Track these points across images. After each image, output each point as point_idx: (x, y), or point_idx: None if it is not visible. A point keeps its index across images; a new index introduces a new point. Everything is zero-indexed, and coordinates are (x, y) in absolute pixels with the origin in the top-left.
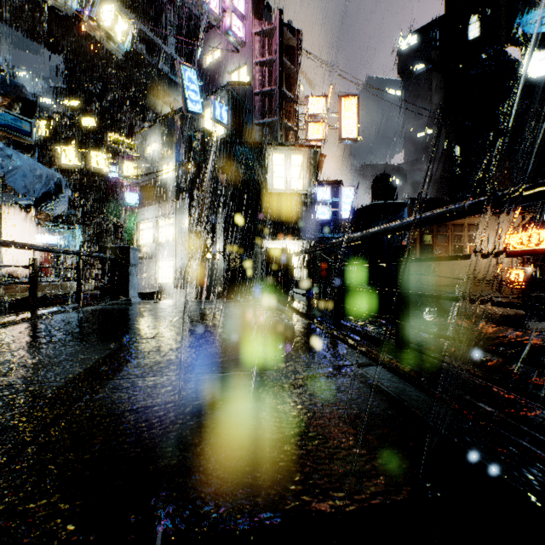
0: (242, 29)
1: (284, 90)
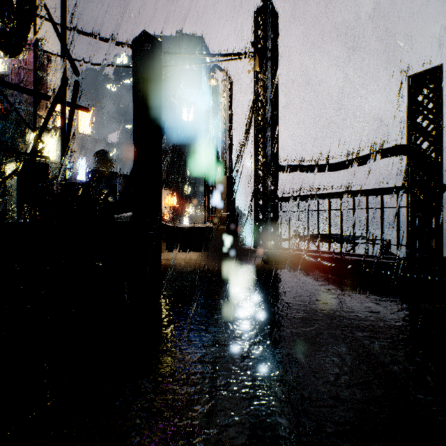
0: None
1: None
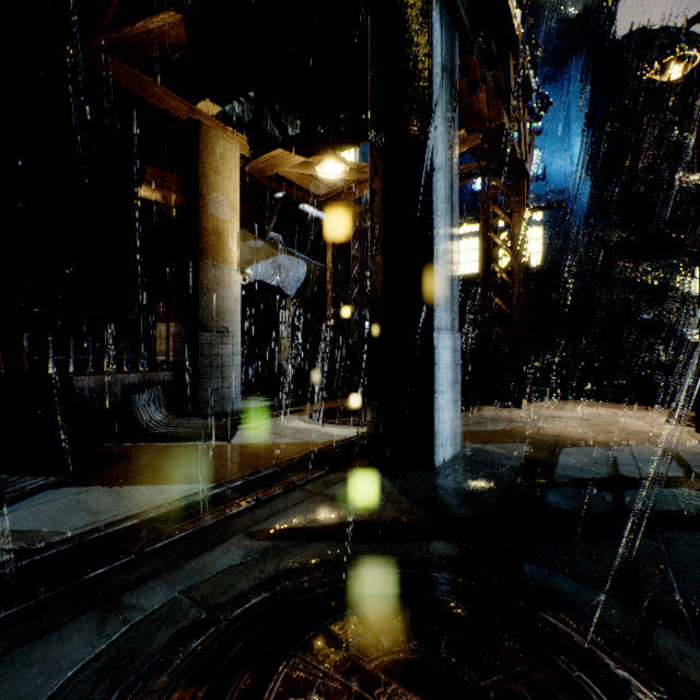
0: None
1: None
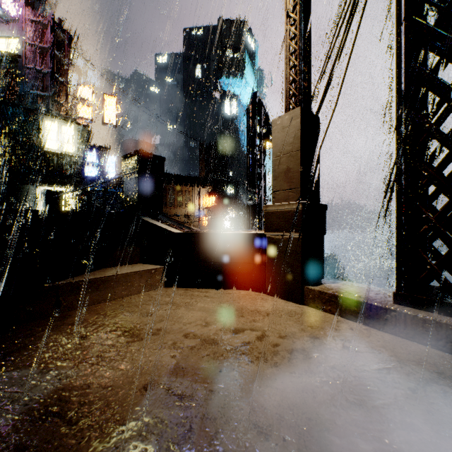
0: (12, 8)
1: (56, 75)
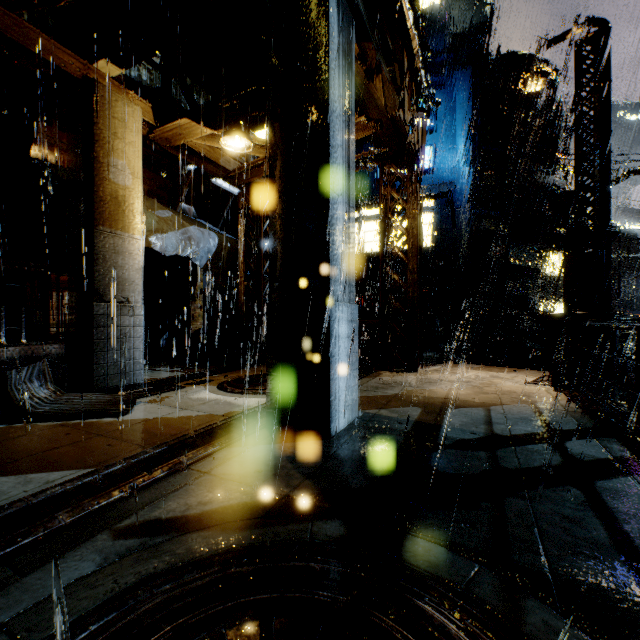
0: None
1: None
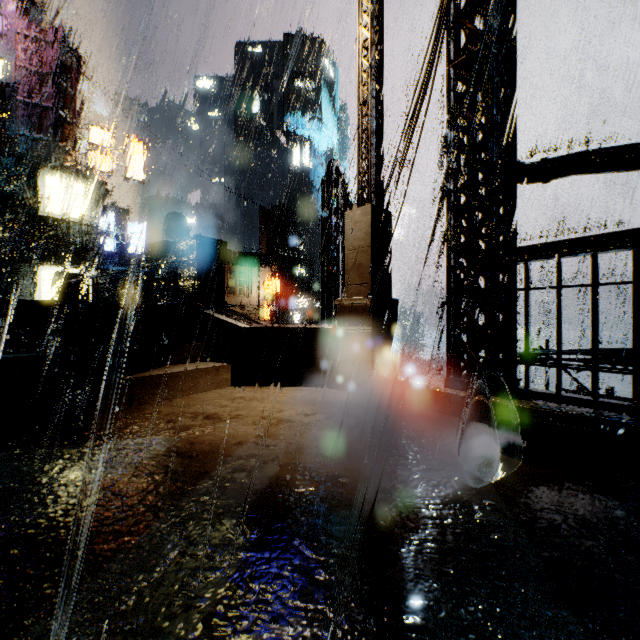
0: None
1: (61, 112)
